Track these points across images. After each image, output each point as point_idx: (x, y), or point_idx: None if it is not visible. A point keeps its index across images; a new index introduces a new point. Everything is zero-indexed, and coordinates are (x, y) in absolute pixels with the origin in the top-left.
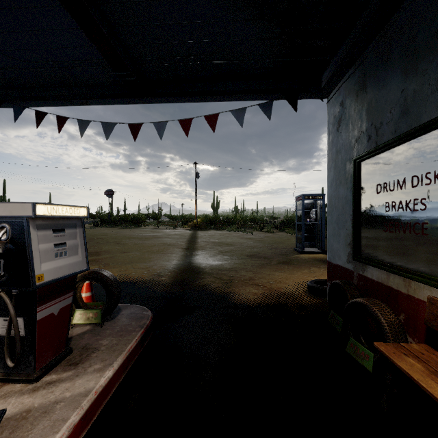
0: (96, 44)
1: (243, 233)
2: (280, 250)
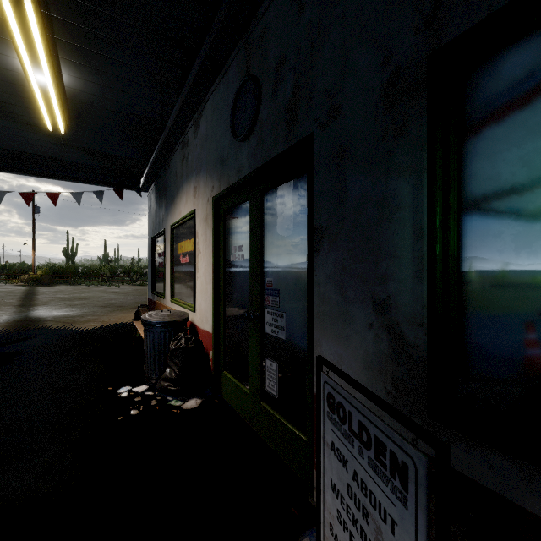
0: None
1: (107, 287)
2: (140, 300)
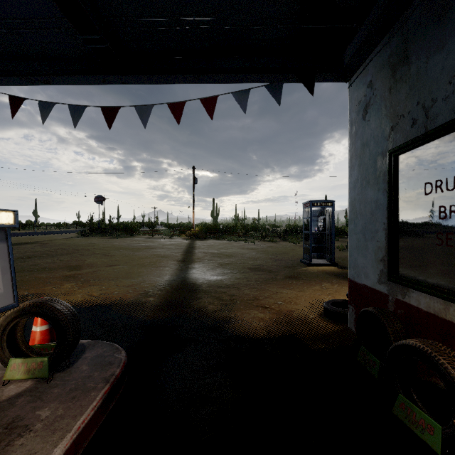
0: None
1: (244, 243)
2: (285, 262)
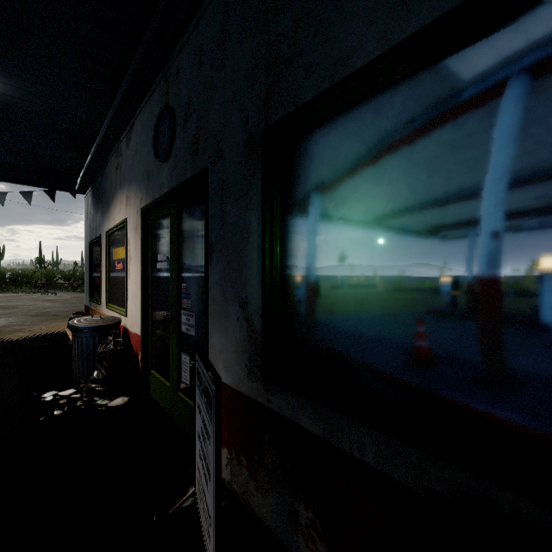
0: None
1: (41, 295)
2: (79, 308)
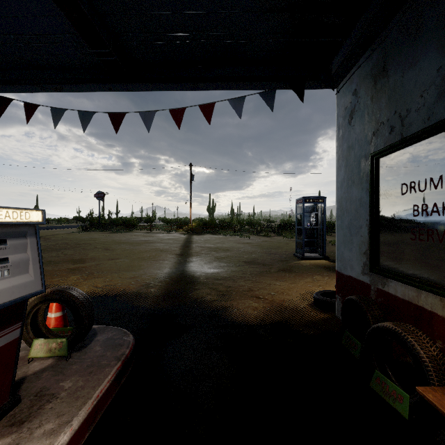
0: (63, 10)
1: (240, 238)
2: (279, 256)
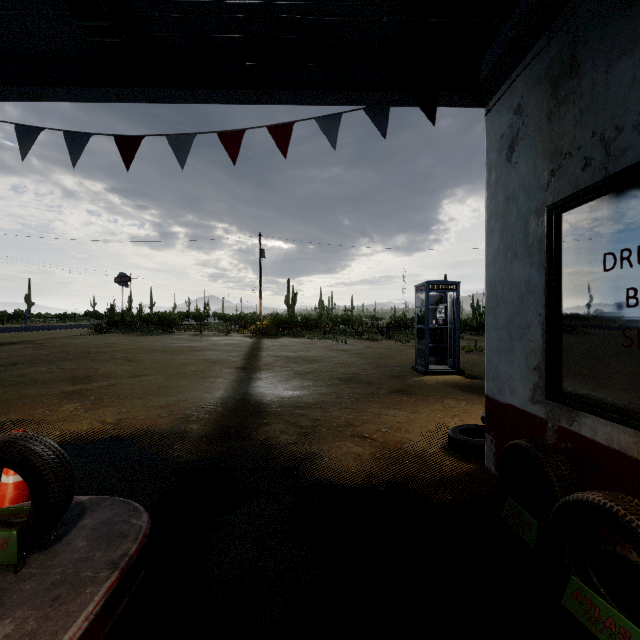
0: None
1: (332, 342)
2: (391, 370)
